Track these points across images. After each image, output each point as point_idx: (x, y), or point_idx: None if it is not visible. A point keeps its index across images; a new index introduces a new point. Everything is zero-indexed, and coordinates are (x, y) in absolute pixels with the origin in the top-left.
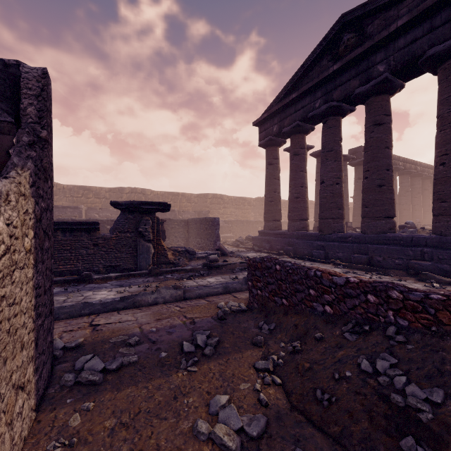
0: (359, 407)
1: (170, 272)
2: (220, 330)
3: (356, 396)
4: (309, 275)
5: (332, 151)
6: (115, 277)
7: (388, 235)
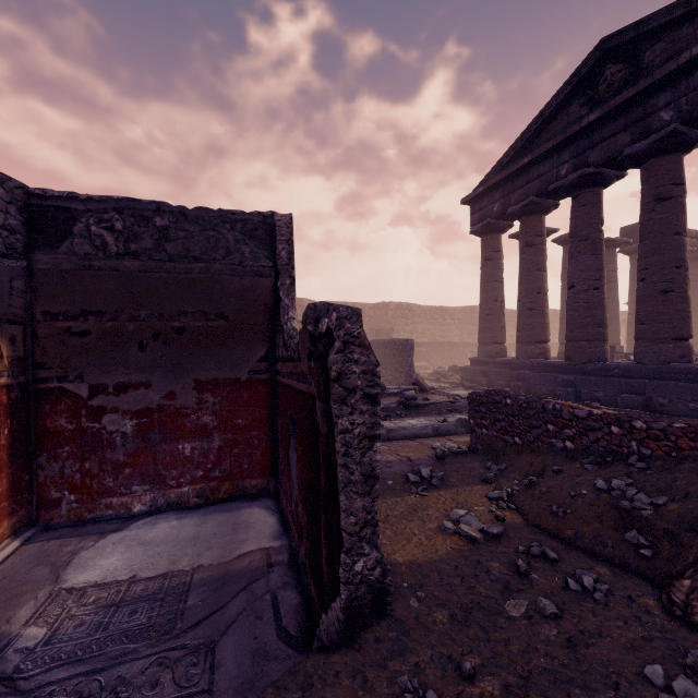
0: (592, 515)
1: None
2: (442, 468)
3: (590, 508)
4: (546, 408)
5: (587, 240)
6: None
7: (678, 366)
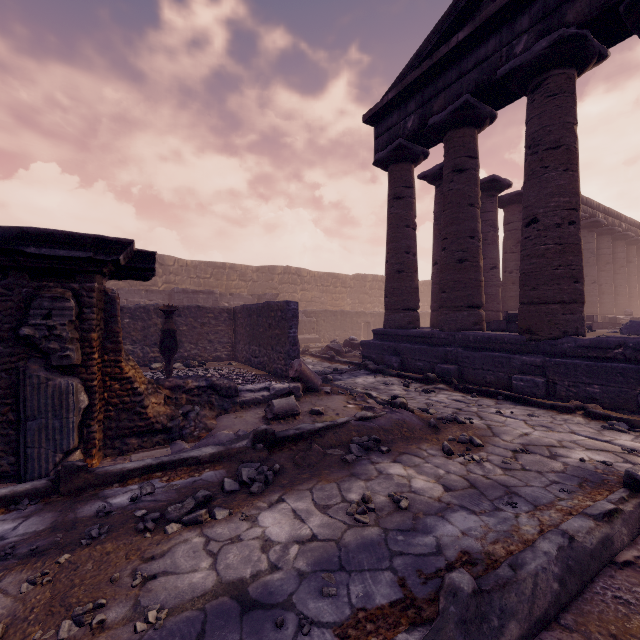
0: None
1: (137, 475)
2: None
3: None
4: None
5: (558, 147)
6: None
7: None
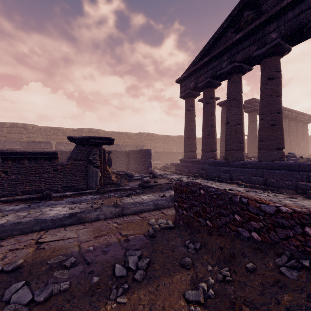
0: None
1: (113, 191)
2: (150, 249)
3: None
4: (233, 201)
5: (235, 99)
6: (70, 195)
7: (280, 162)
